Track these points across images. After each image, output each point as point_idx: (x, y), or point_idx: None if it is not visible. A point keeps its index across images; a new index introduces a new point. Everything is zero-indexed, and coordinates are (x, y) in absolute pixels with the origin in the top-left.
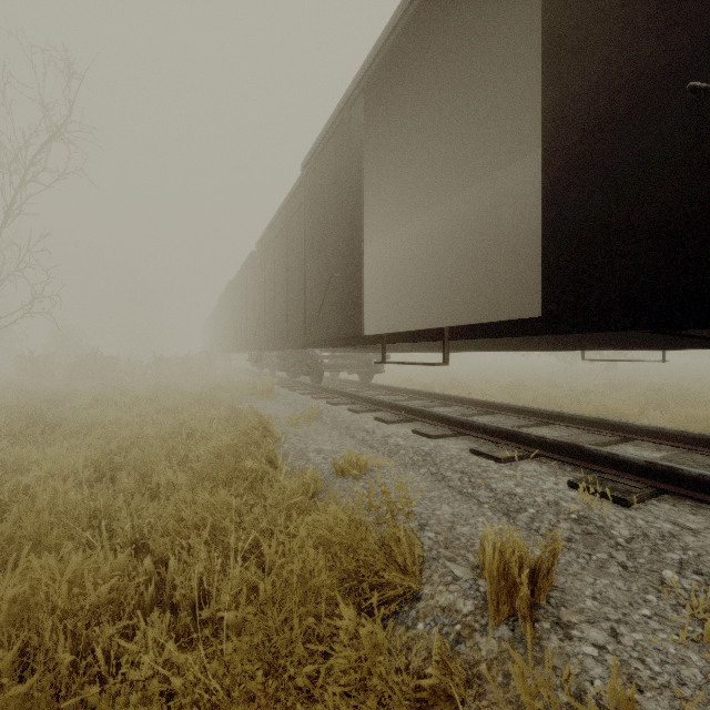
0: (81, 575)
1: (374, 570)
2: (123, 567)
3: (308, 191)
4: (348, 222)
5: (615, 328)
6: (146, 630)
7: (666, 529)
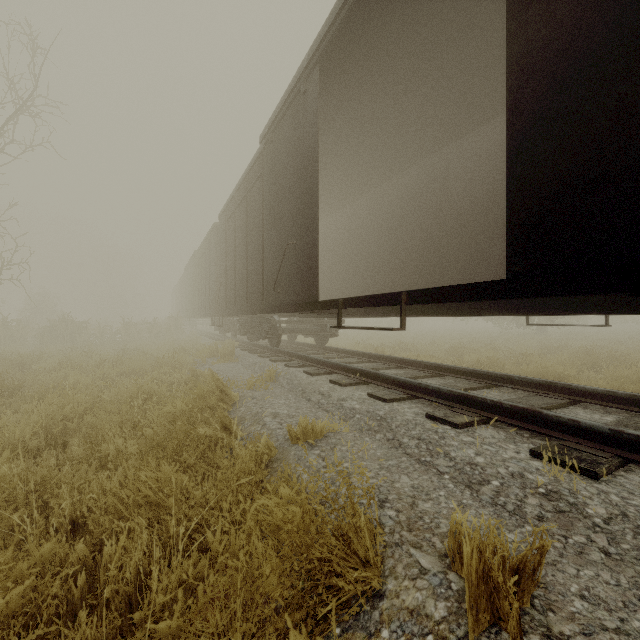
0: None
1: (331, 566)
2: (49, 558)
3: (266, 163)
4: (304, 190)
5: (595, 290)
6: (68, 638)
7: None
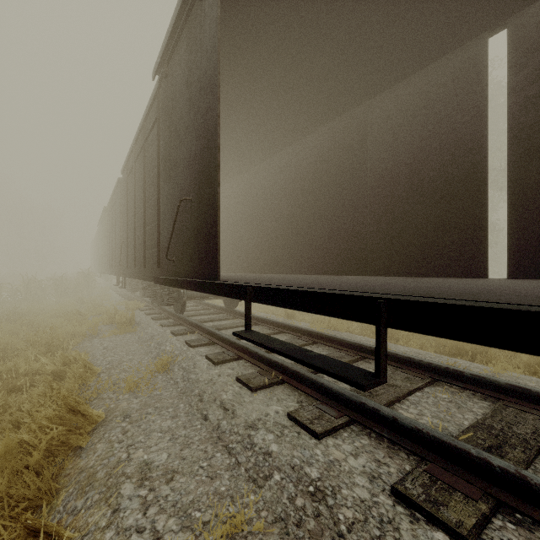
0: None
1: None
2: None
3: (161, 103)
4: (202, 128)
5: None
6: None
7: None
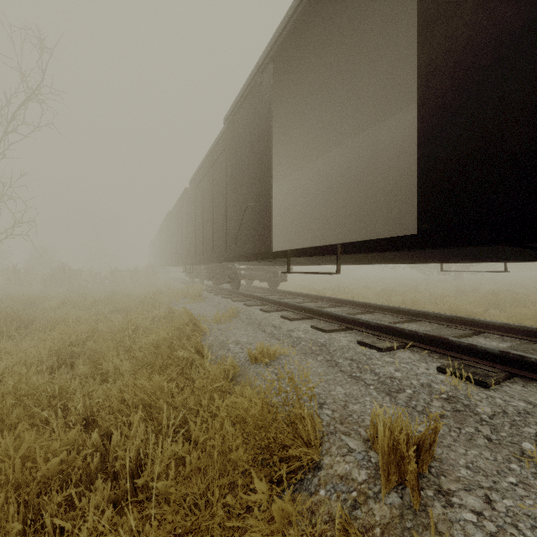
0: (35, 449)
1: (283, 445)
2: (73, 441)
3: (229, 140)
4: (260, 163)
5: (481, 242)
6: (90, 496)
7: (521, 407)
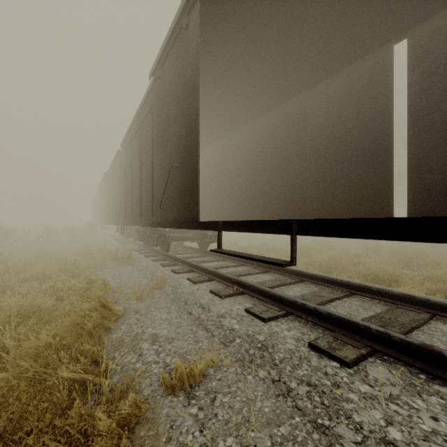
0: None
1: None
2: None
3: (155, 97)
4: (186, 117)
5: None
6: None
7: None
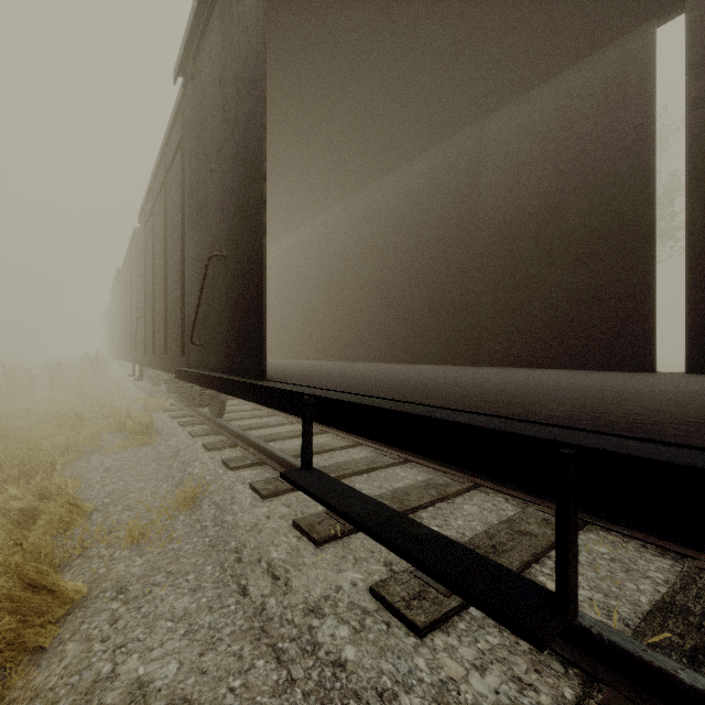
0: None
1: None
2: None
3: (187, 117)
4: (240, 148)
5: None
6: None
7: None
